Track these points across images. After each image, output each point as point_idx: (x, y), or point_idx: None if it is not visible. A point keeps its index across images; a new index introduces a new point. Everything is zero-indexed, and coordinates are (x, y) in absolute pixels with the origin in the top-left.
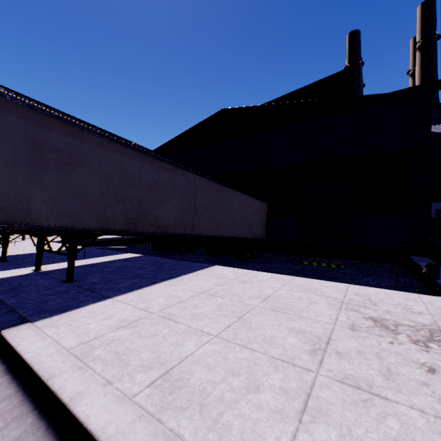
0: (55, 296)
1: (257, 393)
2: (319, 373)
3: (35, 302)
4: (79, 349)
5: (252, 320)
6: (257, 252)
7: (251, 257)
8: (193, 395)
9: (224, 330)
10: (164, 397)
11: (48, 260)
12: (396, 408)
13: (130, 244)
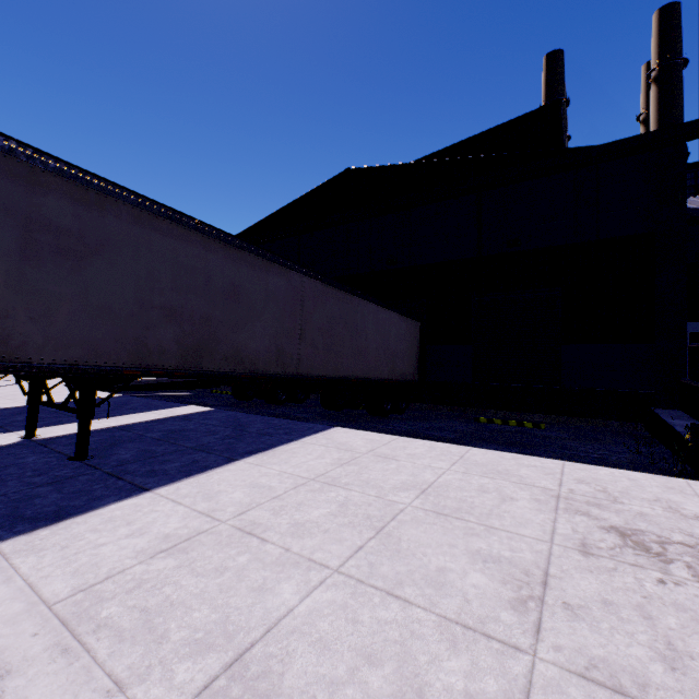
0: (50, 488)
1: None
2: (538, 656)
3: (10, 501)
4: (73, 602)
5: (402, 534)
6: (404, 402)
7: (393, 410)
8: None
9: (351, 557)
10: None
11: (52, 418)
12: None
13: (197, 388)
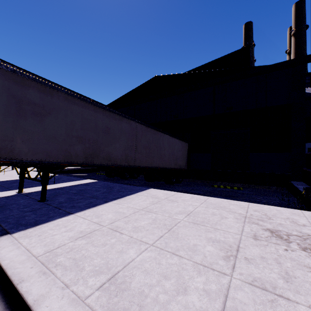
0: (31, 213)
1: (185, 295)
2: (233, 277)
3: (15, 218)
4: (45, 256)
5: (179, 231)
6: (180, 178)
7: (176, 182)
8: (133, 297)
9: (158, 240)
10: (110, 299)
11: (29, 184)
12: (297, 308)
13: (90, 172)
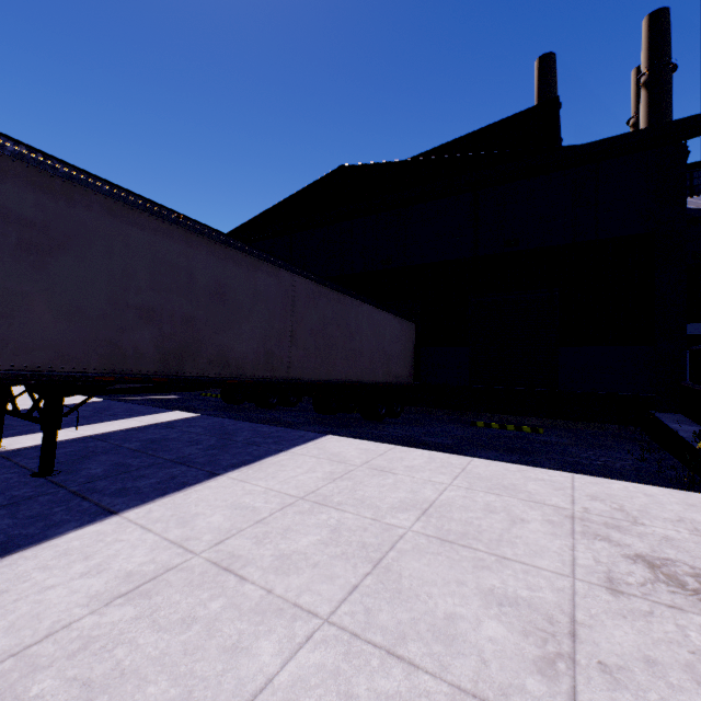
0: (2, 512)
1: None
2: None
3: None
4: None
5: (403, 568)
6: (399, 406)
7: (388, 414)
8: None
9: (344, 600)
10: None
11: (24, 426)
12: None
13: (186, 391)
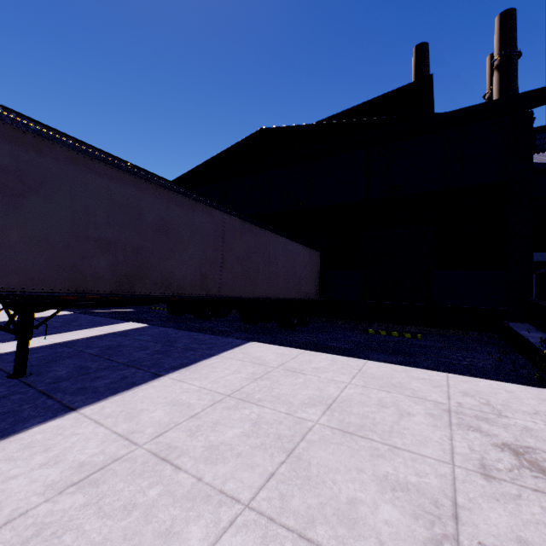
0: None
1: None
2: None
3: None
4: None
5: (311, 457)
6: (307, 317)
7: (299, 324)
8: None
9: (262, 487)
10: None
11: (5, 335)
12: None
13: (140, 305)
